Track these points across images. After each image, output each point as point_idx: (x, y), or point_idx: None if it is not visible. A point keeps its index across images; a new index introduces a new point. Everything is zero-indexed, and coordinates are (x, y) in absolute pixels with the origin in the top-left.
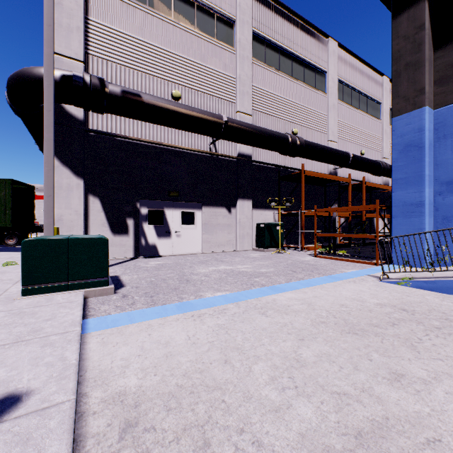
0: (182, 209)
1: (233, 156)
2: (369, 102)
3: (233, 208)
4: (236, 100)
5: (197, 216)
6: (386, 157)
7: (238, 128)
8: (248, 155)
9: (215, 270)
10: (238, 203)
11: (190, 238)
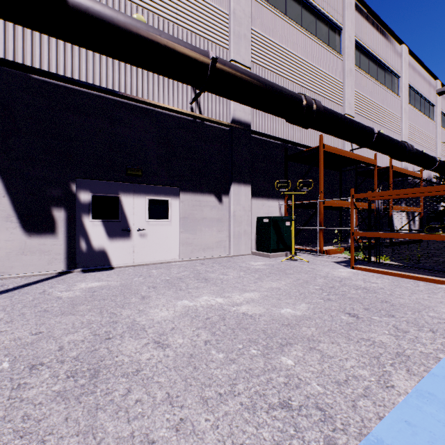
0: (148, 195)
1: (224, 121)
2: (387, 74)
3: (224, 196)
4: (229, 45)
5: (173, 206)
6: (405, 140)
7: (233, 73)
8: (246, 123)
9: (187, 313)
10: (232, 189)
11: (161, 239)
